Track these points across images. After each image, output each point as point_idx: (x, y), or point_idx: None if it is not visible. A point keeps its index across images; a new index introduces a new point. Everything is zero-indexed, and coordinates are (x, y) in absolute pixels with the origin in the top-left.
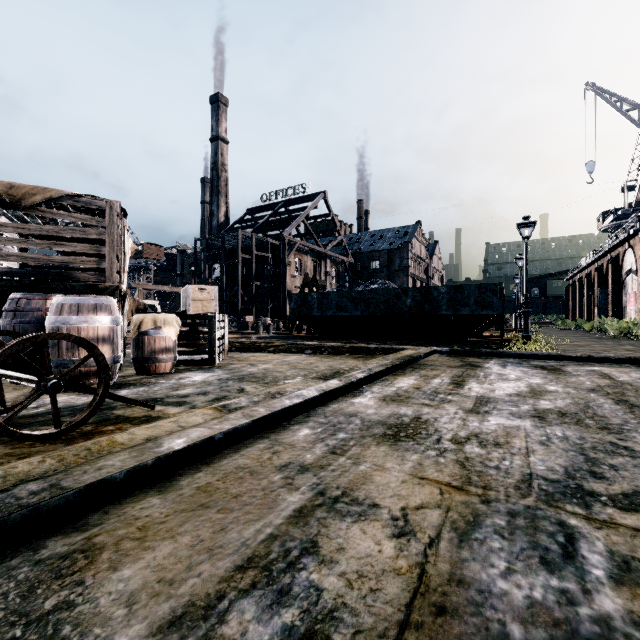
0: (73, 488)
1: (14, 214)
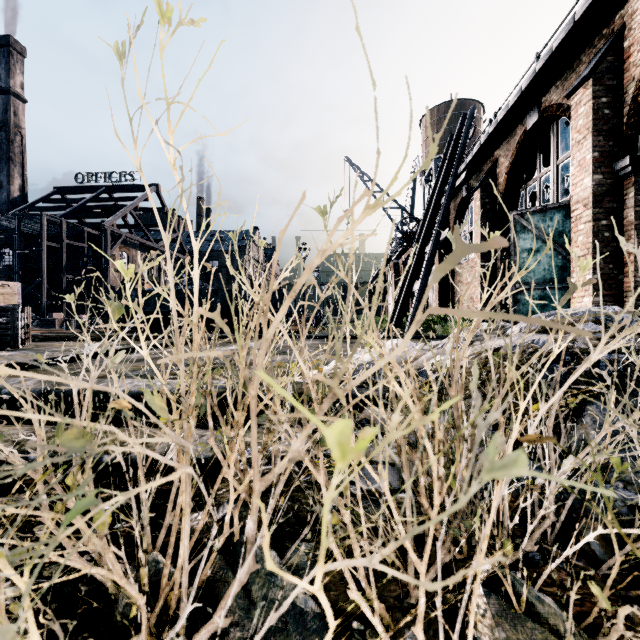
0: None
1: None
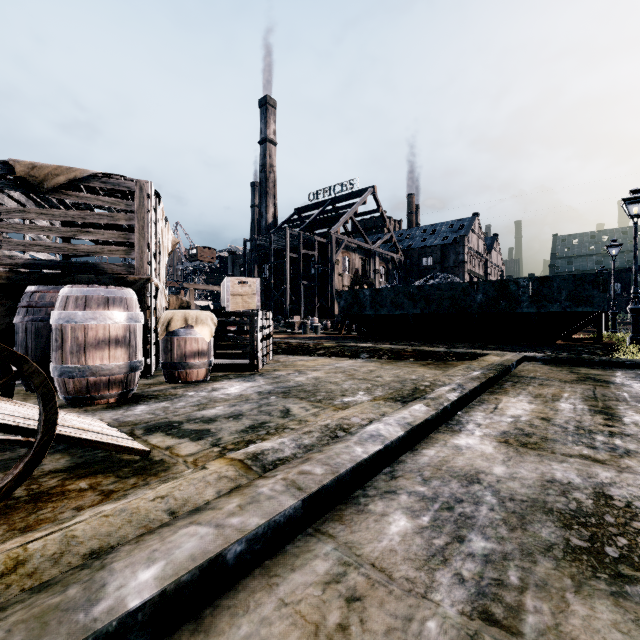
0: None
1: (51, 205)
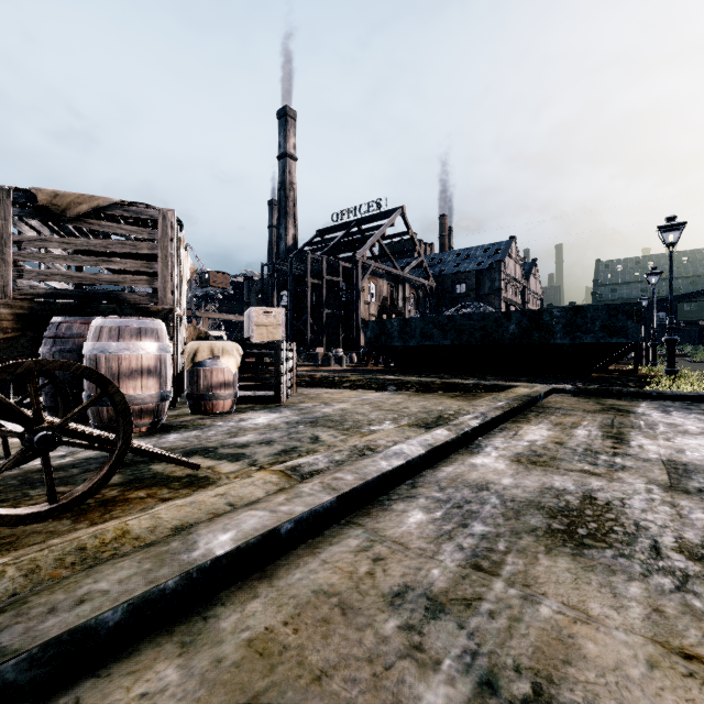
0: (17, 652)
1: (66, 232)
